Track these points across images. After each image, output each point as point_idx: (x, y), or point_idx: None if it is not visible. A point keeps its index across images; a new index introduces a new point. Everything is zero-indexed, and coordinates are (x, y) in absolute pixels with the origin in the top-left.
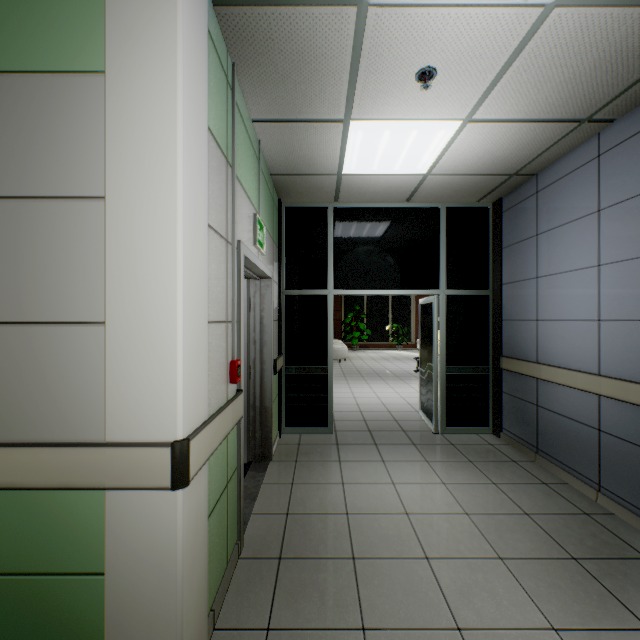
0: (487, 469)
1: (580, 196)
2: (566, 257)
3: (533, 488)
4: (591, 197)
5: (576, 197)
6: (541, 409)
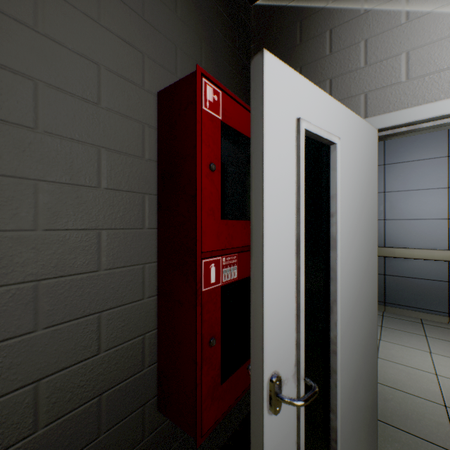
0: (398, 327)
1: (431, 146)
2: (417, 181)
3: (432, 329)
4: (441, 147)
5: (427, 146)
6: (389, 276)
